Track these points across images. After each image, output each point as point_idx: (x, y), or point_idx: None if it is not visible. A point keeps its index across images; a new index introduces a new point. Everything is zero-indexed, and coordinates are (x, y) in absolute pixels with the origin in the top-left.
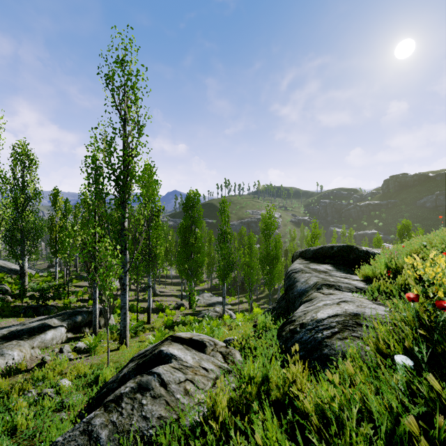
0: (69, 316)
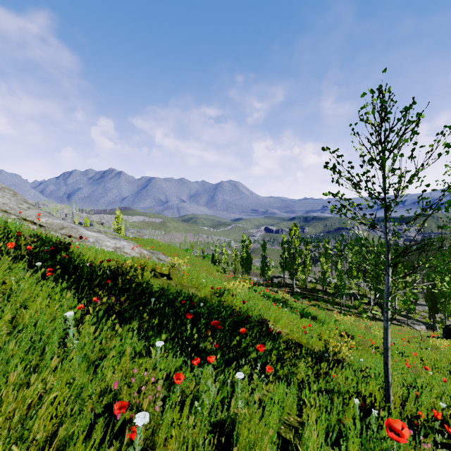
0: (423, 323)
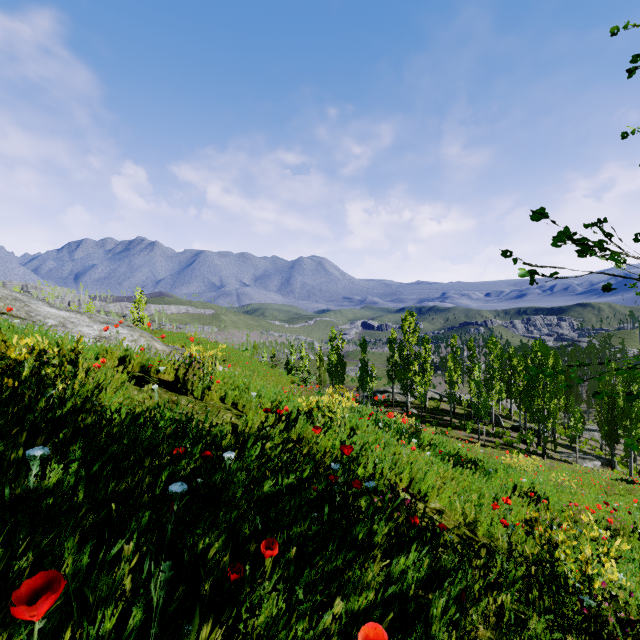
0: (596, 457)
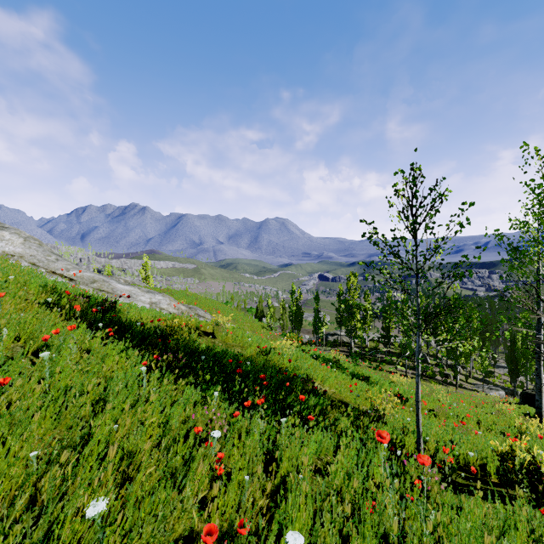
0: (502, 388)
